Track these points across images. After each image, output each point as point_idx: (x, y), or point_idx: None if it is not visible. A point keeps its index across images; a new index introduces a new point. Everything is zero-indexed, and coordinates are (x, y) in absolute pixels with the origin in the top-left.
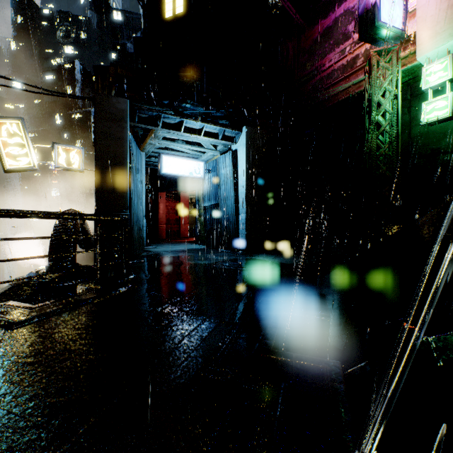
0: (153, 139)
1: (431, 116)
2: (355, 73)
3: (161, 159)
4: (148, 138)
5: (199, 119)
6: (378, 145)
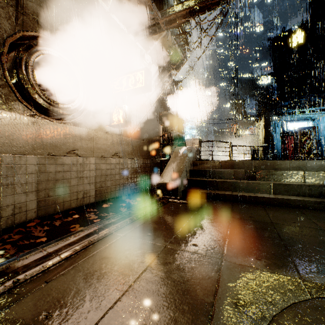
0: (284, 117)
1: None
2: None
3: (288, 125)
4: (282, 117)
5: (305, 107)
6: None
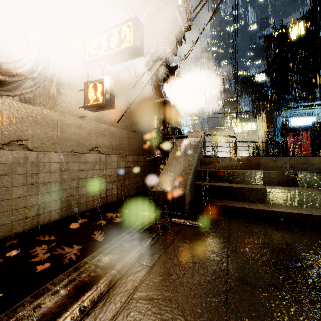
0: (286, 112)
1: None
2: None
3: (290, 120)
4: (284, 112)
5: (311, 101)
6: None
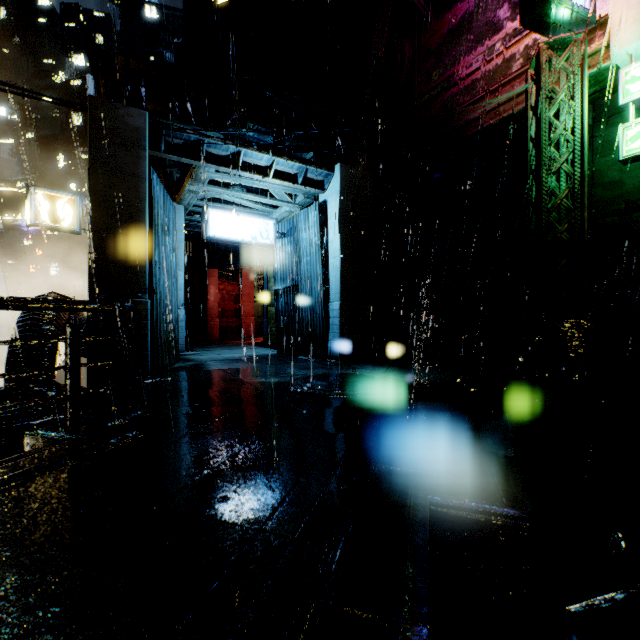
0: (195, 184)
1: (634, 146)
2: (510, 84)
3: (207, 214)
4: (187, 181)
5: (266, 149)
6: (551, 192)
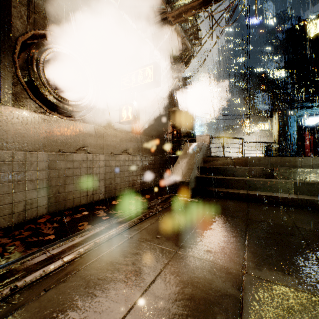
0: (300, 111)
1: None
2: None
3: (304, 120)
4: (298, 111)
5: None
6: None
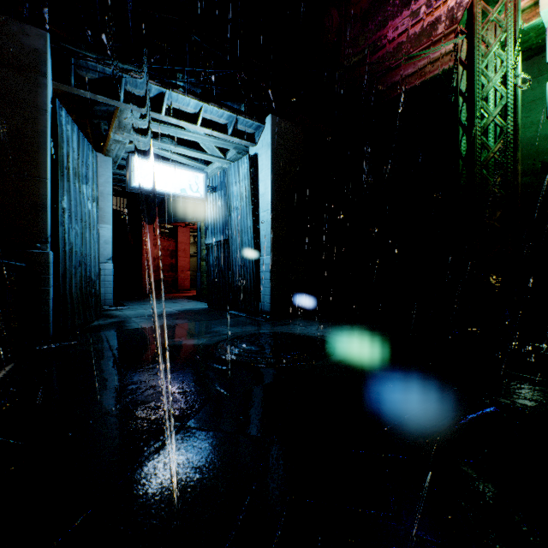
0: (120, 132)
1: None
2: (435, 45)
3: (131, 163)
4: (111, 129)
5: (192, 93)
6: (483, 145)
